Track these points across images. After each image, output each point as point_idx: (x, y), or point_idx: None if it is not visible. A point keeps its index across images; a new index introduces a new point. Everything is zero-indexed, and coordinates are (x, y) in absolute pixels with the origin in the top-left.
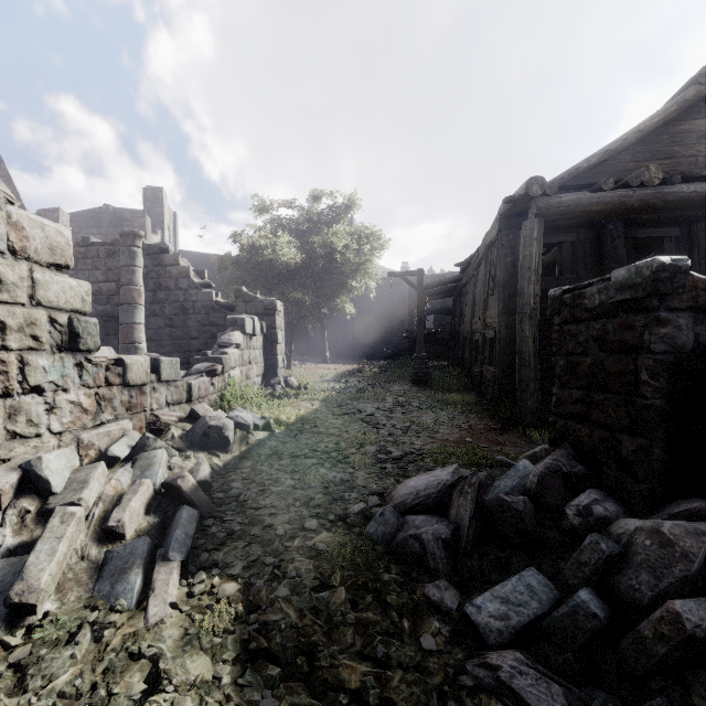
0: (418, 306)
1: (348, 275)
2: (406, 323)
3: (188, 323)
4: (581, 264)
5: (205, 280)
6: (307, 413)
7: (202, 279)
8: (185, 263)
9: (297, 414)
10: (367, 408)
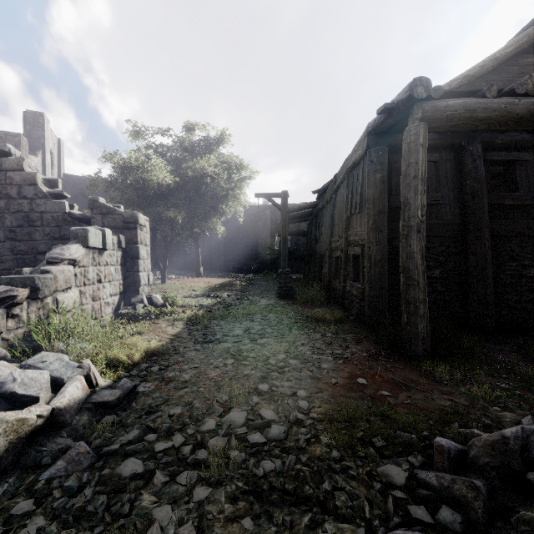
0: (283, 225)
1: (218, 198)
2: (268, 243)
3: (34, 236)
4: (444, 183)
5: (56, 189)
6: (163, 341)
7: (55, 189)
8: (34, 169)
9: (144, 348)
10: (235, 330)
